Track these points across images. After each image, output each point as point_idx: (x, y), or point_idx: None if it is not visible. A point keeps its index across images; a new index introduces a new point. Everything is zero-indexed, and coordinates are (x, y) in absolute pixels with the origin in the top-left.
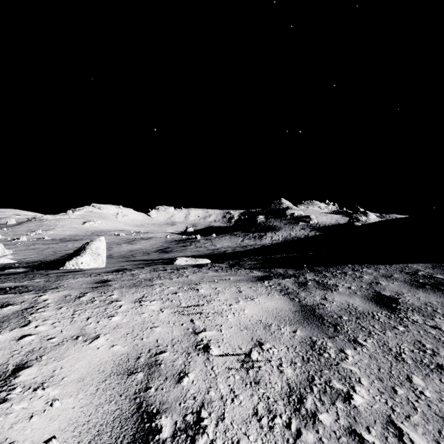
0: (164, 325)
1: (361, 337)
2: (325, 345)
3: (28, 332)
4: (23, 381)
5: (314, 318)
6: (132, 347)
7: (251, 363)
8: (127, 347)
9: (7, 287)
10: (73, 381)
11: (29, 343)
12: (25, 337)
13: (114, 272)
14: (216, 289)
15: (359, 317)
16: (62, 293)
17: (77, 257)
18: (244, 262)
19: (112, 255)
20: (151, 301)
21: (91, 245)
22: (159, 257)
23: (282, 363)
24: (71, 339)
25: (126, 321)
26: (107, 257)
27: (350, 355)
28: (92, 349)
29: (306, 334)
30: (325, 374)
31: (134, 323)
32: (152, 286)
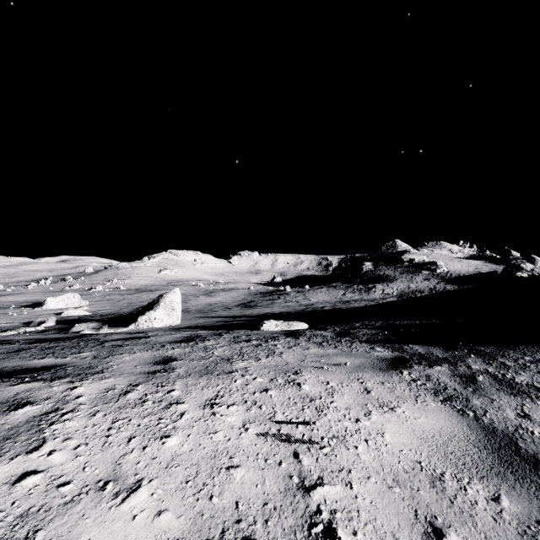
0: (248, 462)
1: None
2: None
3: (33, 466)
4: None
5: (524, 463)
6: (192, 519)
7: None
8: (183, 520)
9: (42, 367)
10: None
11: (27, 492)
12: (26, 477)
13: (183, 343)
14: (328, 385)
15: None
16: (104, 384)
17: (150, 312)
18: (357, 330)
19: (188, 309)
20: (229, 405)
21: (165, 298)
22: (242, 314)
23: None
24: (95, 489)
25: (188, 449)
26: (183, 312)
27: None
28: (123, 519)
29: (524, 508)
30: None
31: (200, 455)
32: (232, 373)
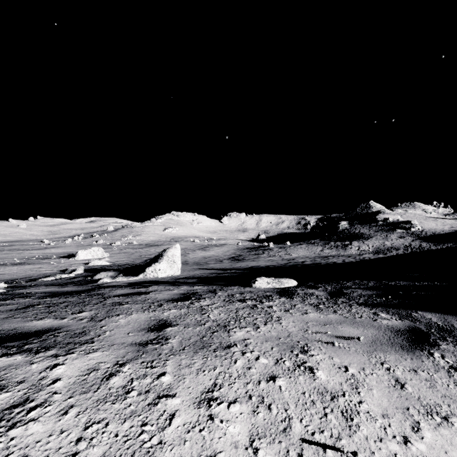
0: None
1: None
2: None
3: None
4: None
5: None
6: None
7: None
8: None
9: (35, 331)
10: None
11: None
12: None
13: (179, 303)
14: (348, 372)
15: None
16: (88, 362)
17: (155, 264)
18: (350, 290)
19: (187, 261)
20: (230, 403)
21: (168, 253)
22: (232, 266)
23: None
24: None
25: None
26: (183, 263)
27: None
28: None
29: None
30: None
31: None
32: (230, 349)
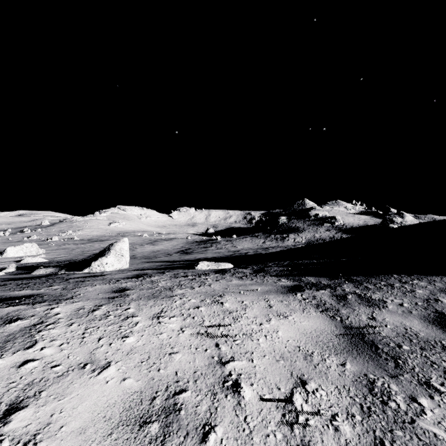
0: (184, 350)
1: (435, 379)
2: (388, 389)
3: (31, 356)
4: (13, 431)
5: (365, 345)
6: (146, 381)
7: (295, 413)
8: (140, 382)
9: (22, 296)
10: (73, 434)
11: (30, 371)
12: (27, 363)
13: (134, 279)
14: (243, 303)
15: (424, 347)
16: (76, 306)
17: (102, 258)
18: (269, 268)
19: (135, 256)
20: (170, 317)
21: (116, 246)
22: (181, 259)
23: (336, 415)
24: (78, 368)
25: (142, 344)
26: (131, 258)
27: (427, 408)
28: (100, 383)
29: (358, 368)
30: (397, 437)
31: (151, 347)
32: (172, 297)
